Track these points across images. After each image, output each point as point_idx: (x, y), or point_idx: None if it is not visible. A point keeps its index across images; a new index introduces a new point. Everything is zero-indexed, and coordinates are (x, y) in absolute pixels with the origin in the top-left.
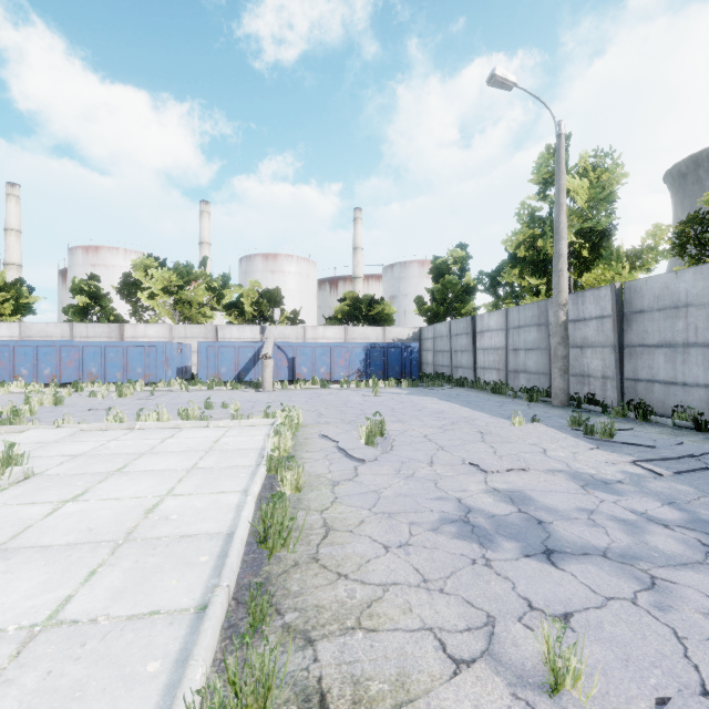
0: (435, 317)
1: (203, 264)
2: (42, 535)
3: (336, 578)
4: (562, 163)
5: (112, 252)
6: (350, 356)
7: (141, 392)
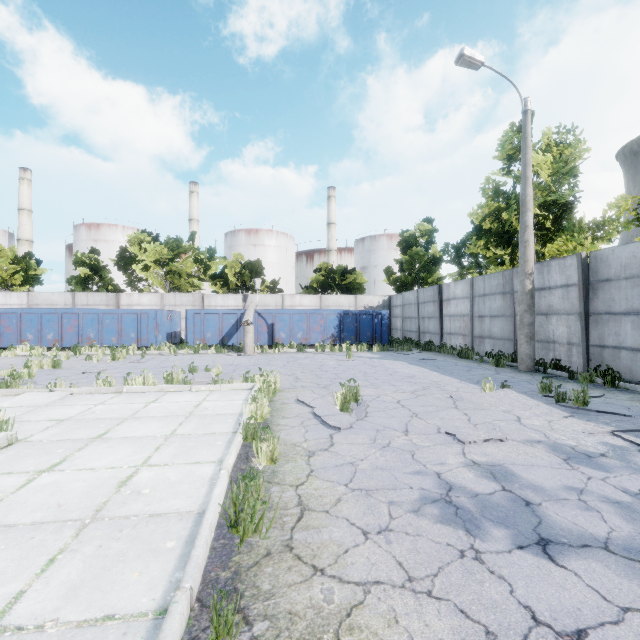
0: (404, 286)
1: (191, 238)
2: (10, 512)
3: (311, 574)
4: (528, 138)
5: (112, 228)
6: (325, 322)
7: (133, 356)
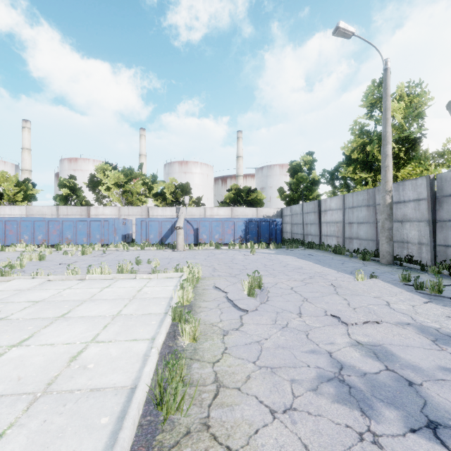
0: (292, 201)
1: (140, 167)
2: None
3: None
4: (388, 89)
5: (85, 161)
6: (235, 227)
7: (97, 251)
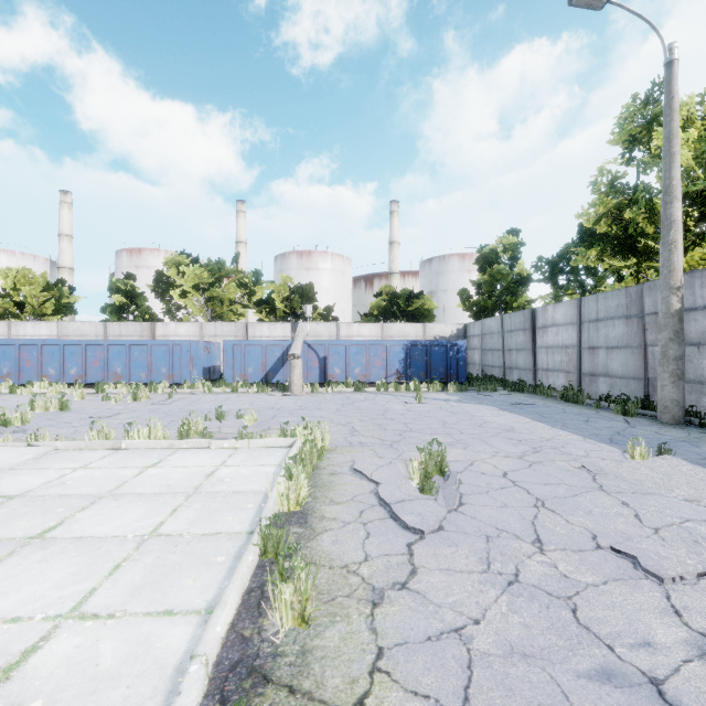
0: (482, 312)
1: (235, 260)
2: None
3: None
4: (674, 99)
5: (154, 253)
6: (388, 355)
7: (161, 395)
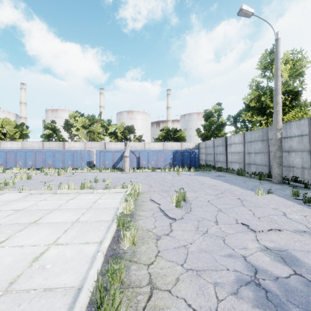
0: (206, 138)
1: (99, 115)
2: None
3: None
4: (278, 54)
5: (63, 111)
6: (165, 156)
7: (69, 173)
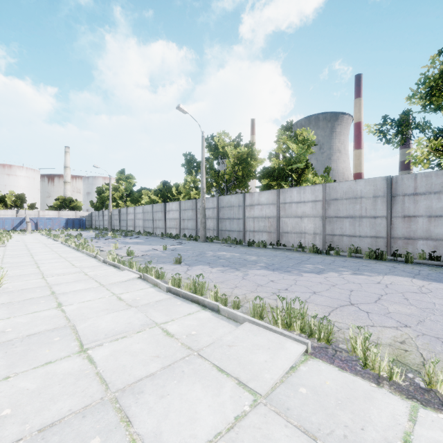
0: (98, 208)
1: None
2: (24, 237)
3: None
4: (110, 184)
5: None
6: (60, 222)
7: None
